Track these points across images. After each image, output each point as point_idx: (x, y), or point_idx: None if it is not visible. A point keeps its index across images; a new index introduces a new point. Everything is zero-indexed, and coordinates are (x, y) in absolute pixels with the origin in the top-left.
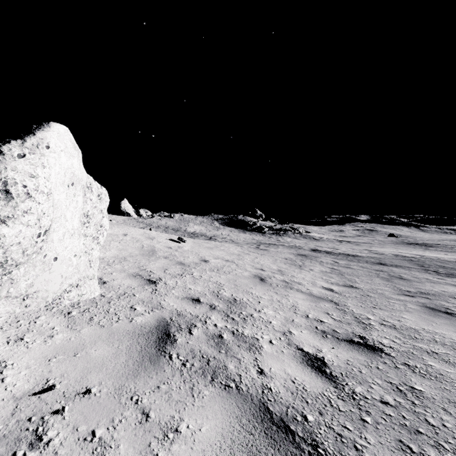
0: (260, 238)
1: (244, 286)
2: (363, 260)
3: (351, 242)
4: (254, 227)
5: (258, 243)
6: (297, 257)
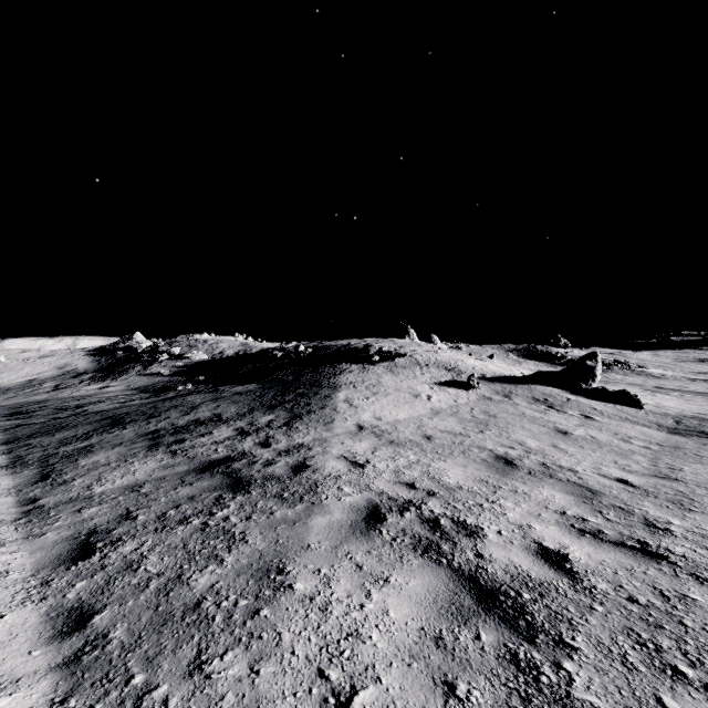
0: None
1: None
2: None
3: None
4: (563, 361)
5: None
6: (647, 391)
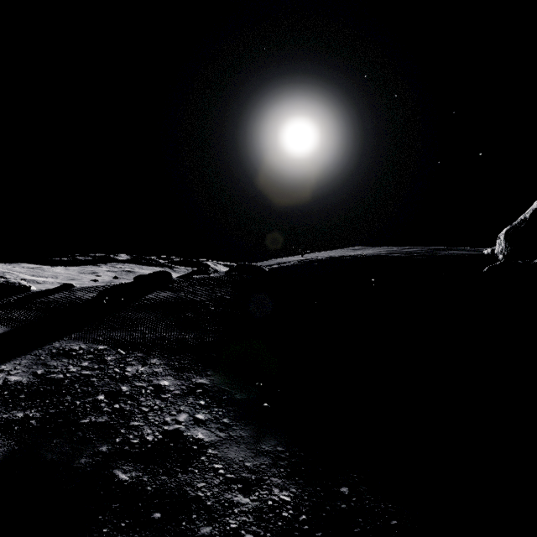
0: None
1: None
2: None
3: None
4: None
5: None
6: None
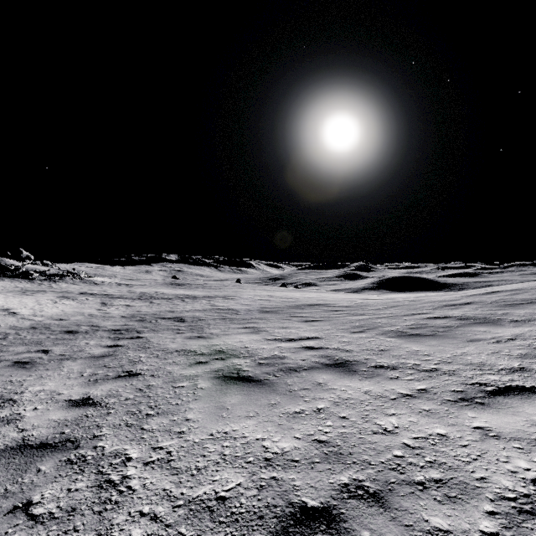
0: (26, 285)
1: (15, 309)
2: (111, 297)
3: (129, 285)
4: (17, 273)
5: (24, 291)
6: (59, 298)
